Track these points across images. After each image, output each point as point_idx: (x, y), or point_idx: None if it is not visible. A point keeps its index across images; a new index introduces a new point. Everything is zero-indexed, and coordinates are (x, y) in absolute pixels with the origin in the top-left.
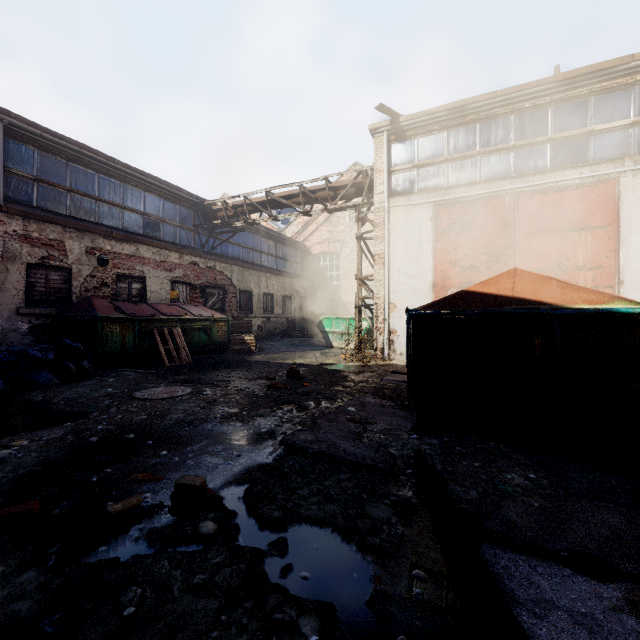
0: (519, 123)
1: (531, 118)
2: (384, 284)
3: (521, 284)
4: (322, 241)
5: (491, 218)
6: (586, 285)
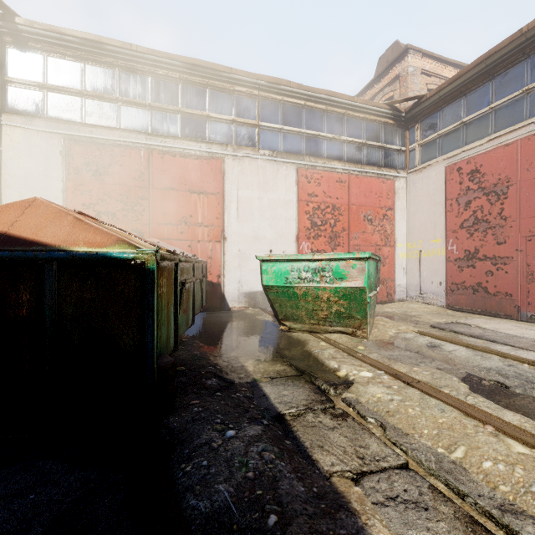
0: (155, 86)
1: (165, 86)
2: None
3: (29, 218)
4: None
5: (128, 167)
6: (204, 239)
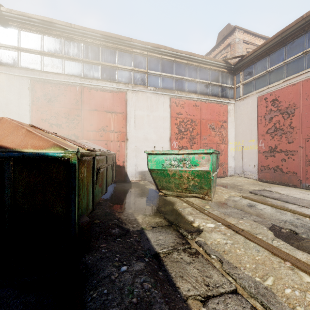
0: (85, 49)
1: (91, 49)
2: None
3: None
4: None
5: (69, 97)
6: (114, 140)
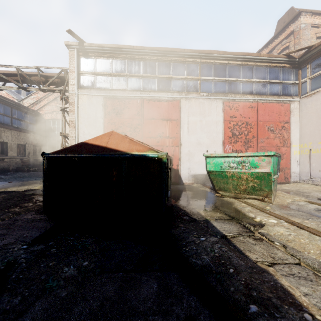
0: (144, 65)
1: (149, 64)
2: (75, 139)
3: (112, 140)
4: (51, 112)
5: (132, 109)
6: (169, 145)
